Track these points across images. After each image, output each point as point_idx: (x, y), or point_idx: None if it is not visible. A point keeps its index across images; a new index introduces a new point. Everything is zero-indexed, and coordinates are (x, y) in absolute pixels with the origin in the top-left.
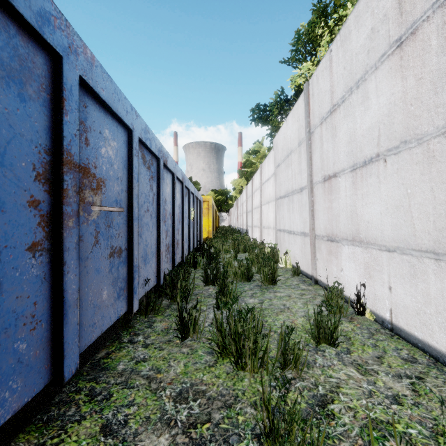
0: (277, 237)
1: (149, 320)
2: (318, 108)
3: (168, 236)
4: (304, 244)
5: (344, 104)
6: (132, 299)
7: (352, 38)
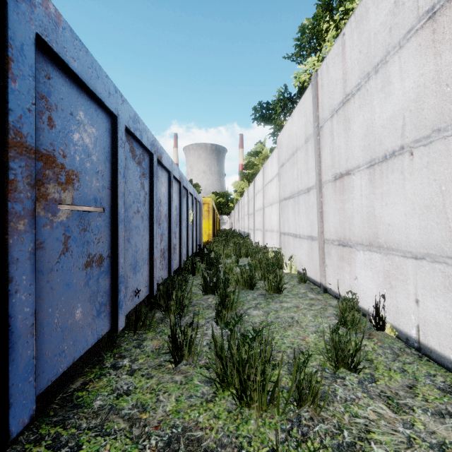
0: (280, 241)
1: (138, 337)
2: (328, 100)
3: (163, 240)
4: (312, 249)
5: (360, 93)
6: (116, 315)
7: (370, 17)
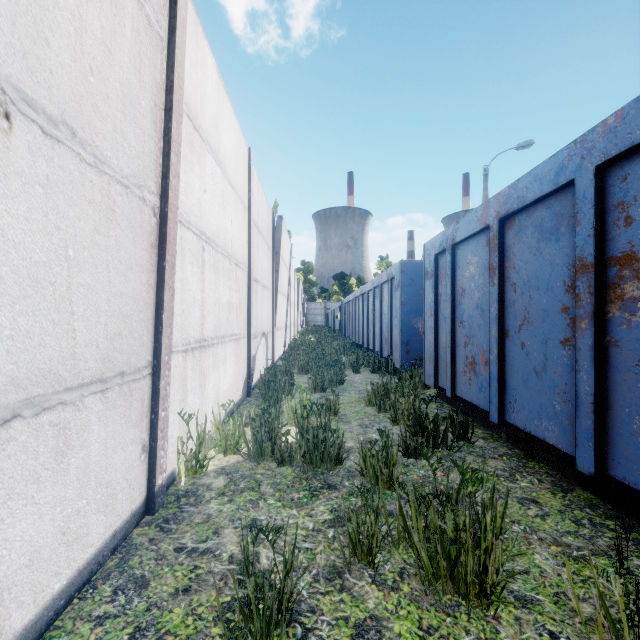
0: None
1: None
2: None
3: None
4: None
5: None
6: None
7: None
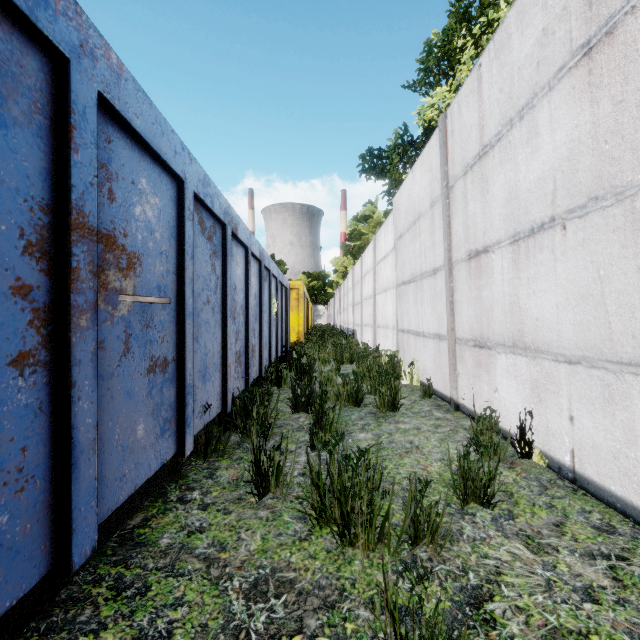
0: (398, 340)
1: (210, 466)
2: (460, 151)
3: (239, 340)
4: (439, 352)
5: (500, 144)
6: (183, 435)
7: (512, 45)
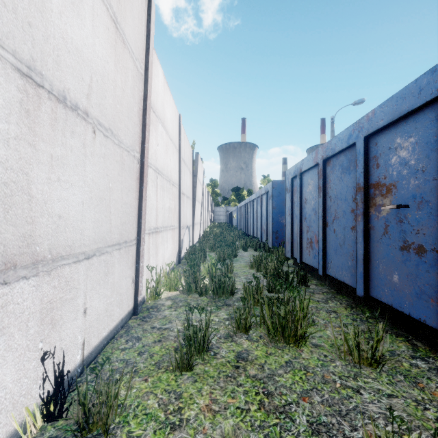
0: None
1: None
2: None
3: None
4: None
5: None
6: None
7: None
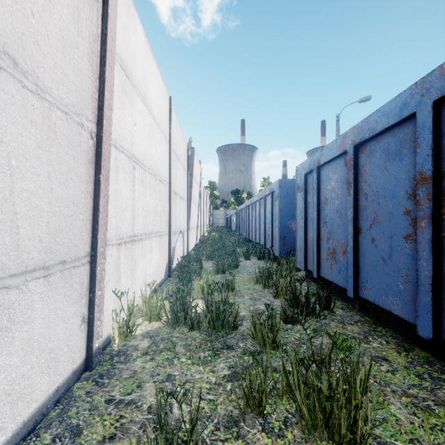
0: None
1: None
2: None
3: None
4: None
5: None
6: None
7: None
